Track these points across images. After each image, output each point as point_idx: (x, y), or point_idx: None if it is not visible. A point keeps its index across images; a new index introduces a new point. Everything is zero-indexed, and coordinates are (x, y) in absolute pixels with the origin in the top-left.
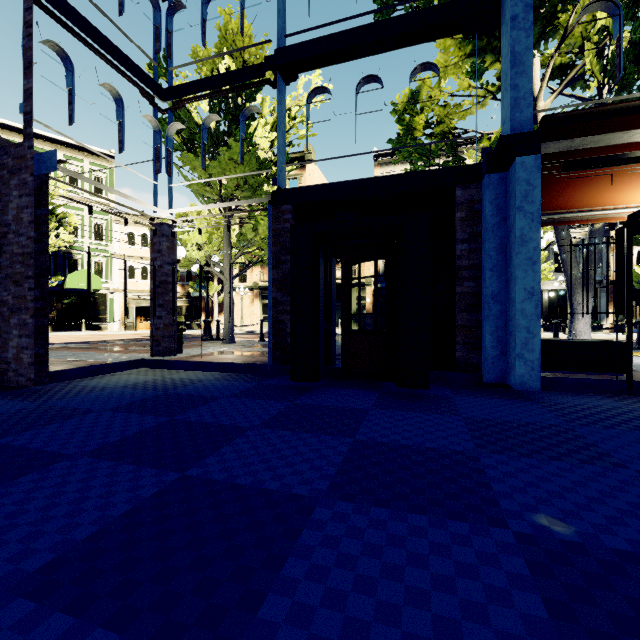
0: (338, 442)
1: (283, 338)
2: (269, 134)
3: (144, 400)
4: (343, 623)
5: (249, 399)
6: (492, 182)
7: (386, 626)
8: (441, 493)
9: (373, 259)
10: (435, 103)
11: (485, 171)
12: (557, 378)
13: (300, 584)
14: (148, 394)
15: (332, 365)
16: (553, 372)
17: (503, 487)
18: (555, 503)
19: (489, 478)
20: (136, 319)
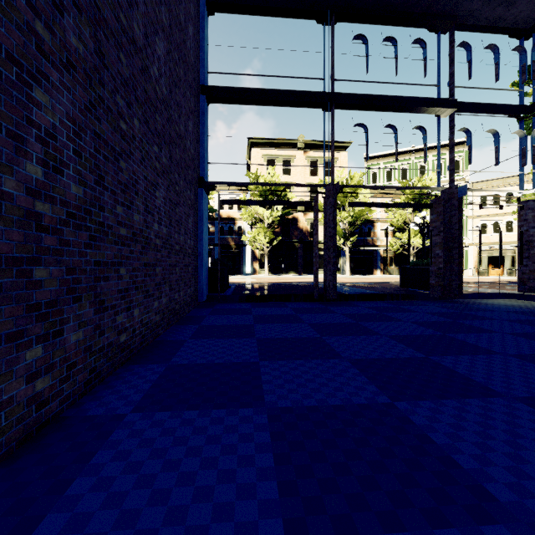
0: None
1: None
2: None
3: (523, 311)
4: None
5: None
6: None
7: None
8: None
9: None
10: None
11: None
12: None
13: None
14: (524, 310)
15: None
16: None
17: None
18: None
19: None
20: (487, 267)
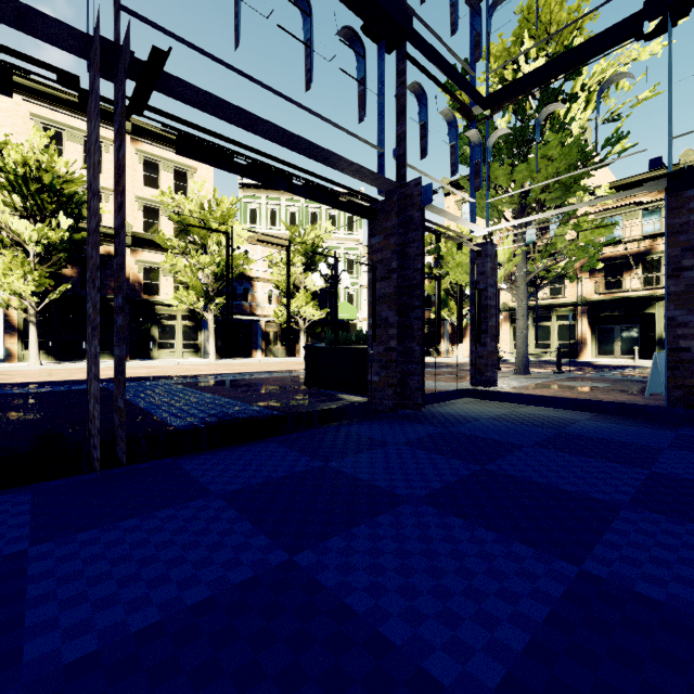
0: None
1: (687, 372)
2: (581, 114)
3: (554, 439)
4: None
5: None
6: None
7: None
8: None
9: None
10: None
11: None
12: None
13: None
14: (542, 431)
15: None
16: None
17: None
18: None
19: None
20: None
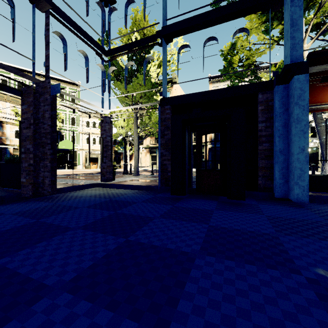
0: (201, 226)
1: (166, 173)
2: (156, 70)
3: (101, 203)
4: (221, 316)
5: (151, 203)
6: (279, 90)
7: (244, 320)
8: (261, 254)
9: (213, 132)
10: (244, 49)
11: (275, 84)
12: (317, 196)
13: (195, 296)
14: (102, 200)
15: (191, 187)
16: (314, 192)
17: (295, 253)
18: (327, 263)
19: (286, 248)
20: (90, 163)
